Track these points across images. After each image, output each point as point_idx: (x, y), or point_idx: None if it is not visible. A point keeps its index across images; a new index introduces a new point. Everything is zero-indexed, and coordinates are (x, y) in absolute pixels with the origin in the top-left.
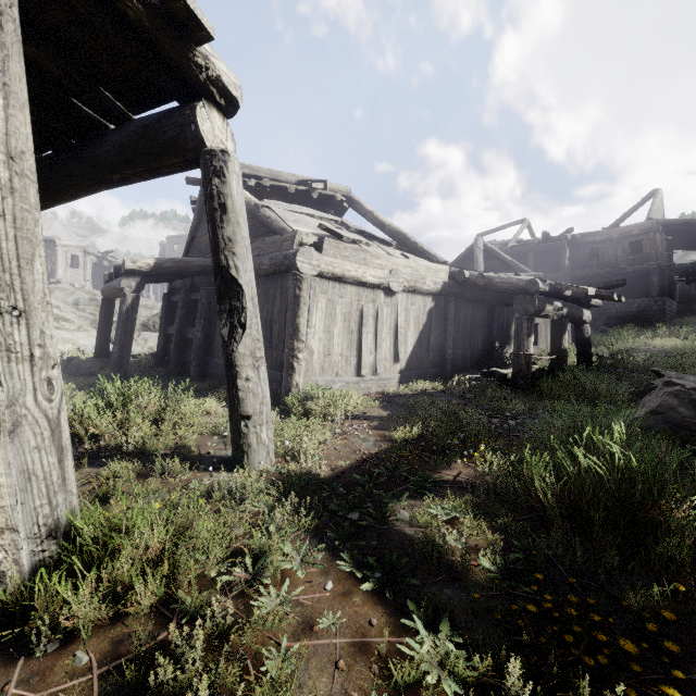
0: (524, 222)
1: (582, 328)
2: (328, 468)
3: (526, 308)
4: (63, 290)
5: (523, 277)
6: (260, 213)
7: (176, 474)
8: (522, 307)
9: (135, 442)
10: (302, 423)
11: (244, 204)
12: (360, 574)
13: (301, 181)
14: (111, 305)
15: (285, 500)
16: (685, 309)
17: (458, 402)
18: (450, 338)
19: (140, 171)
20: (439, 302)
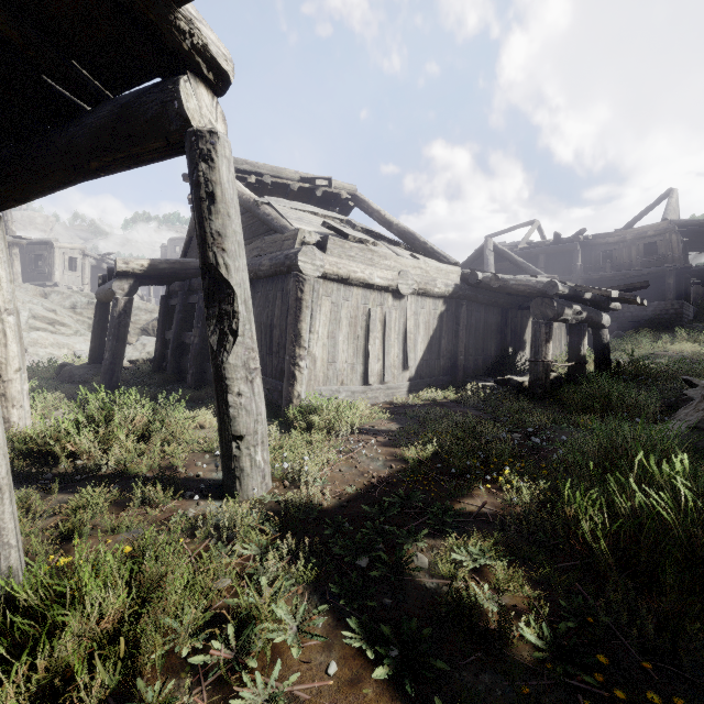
0: (534, 223)
1: (600, 333)
2: (332, 495)
3: (544, 312)
4: (60, 294)
5: (541, 279)
6: (260, 211)
7: (158, 503)
8: (540, 310)
9: (117, 461)
10: (304, 439)
11: (235, 194)
12: (372, 653)
13: (304, 178)
14: (106, 308)
15: (281, 538)
16: (702, 312)
17: (473, 414)
18: (462, 344)
19: (120, 157)
20: (451, 306)
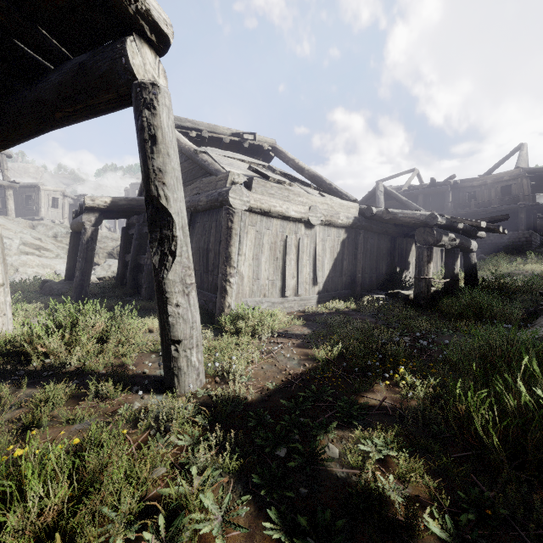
0: (414, 171)
1: (469, 256)
2: (256, 390)
3: (426, 238)
4: (45, 226)
5: (423, 212)
6: (198, 158)
7: (109, 396)
8: (422, 238)
9: (79, 360)
10: (233, 341)
11: (174, 137)
12: None
13: (235, 133)
14: (78, 237)
15: (211, 429)
16: None
17: (370, 321)
18: (360, 264)
19: (79, 108)
20: (351, 234)
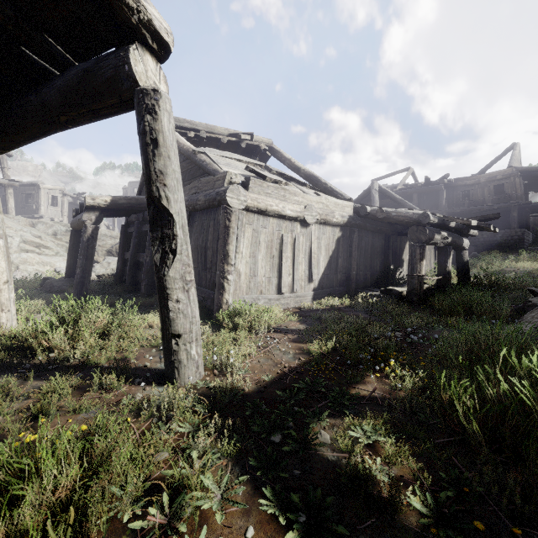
0: (409, 170)
1: (462, 254)
2: (252, 382)
3: (419, 237)
4: (44, 224)
5: (416, 211)
6: (197, 158)
7: (113, 388)
8: (415, 236)
9: (82, 354)
10: (230, 336)
11: (175, 141)
12: (283, 519)
13: (232, 133)
14: (78, 235)
15: (210, 418)
16: None
17: (363, 317)
18: (354, 262)
19: (83, 112)
20: (346, 232)
